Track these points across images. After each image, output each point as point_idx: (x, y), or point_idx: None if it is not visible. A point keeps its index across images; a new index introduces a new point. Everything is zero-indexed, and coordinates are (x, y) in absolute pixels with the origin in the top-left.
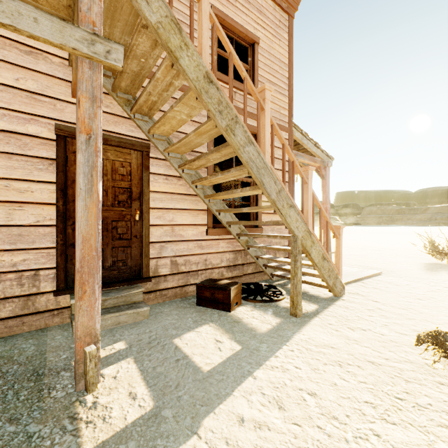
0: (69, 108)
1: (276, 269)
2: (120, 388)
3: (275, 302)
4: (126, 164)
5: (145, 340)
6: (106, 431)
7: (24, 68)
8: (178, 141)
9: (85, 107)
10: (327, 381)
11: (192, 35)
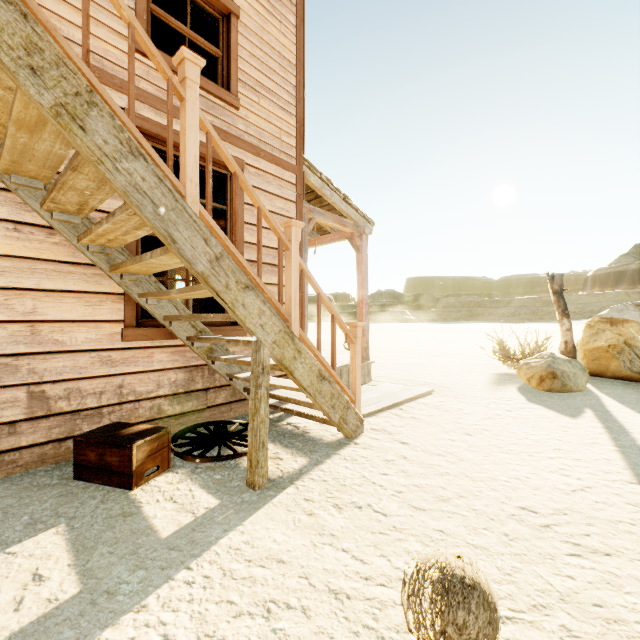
0: None
1: None
2: None
3: (238, 457)
4: None
5: None
6: None
7: None
8: (3, 146)
9: None
10: None
11: None
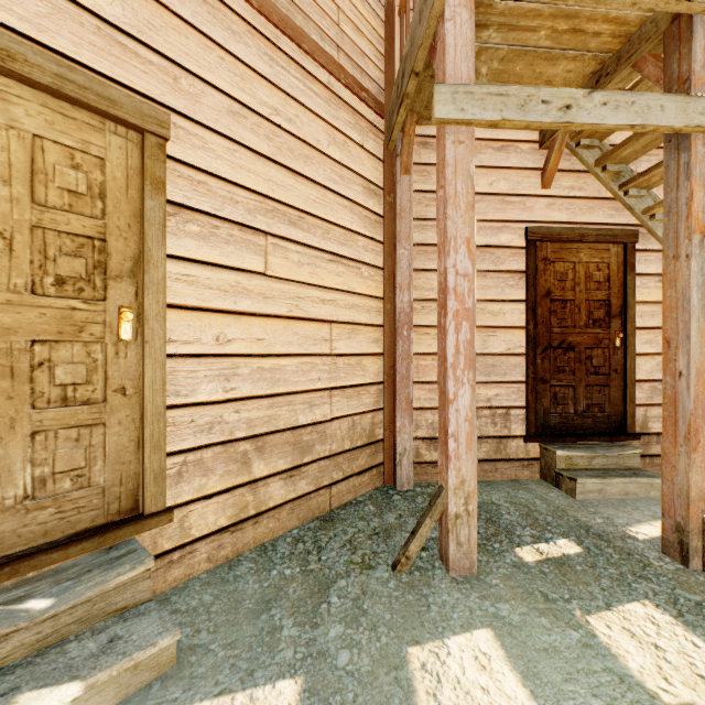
0: (538, 203)
1: None
2: None
3: None
4: (602, 265)
5: None
6: None
7: (496, 169)
8: None
9: (697, 198)
10: None
11: None
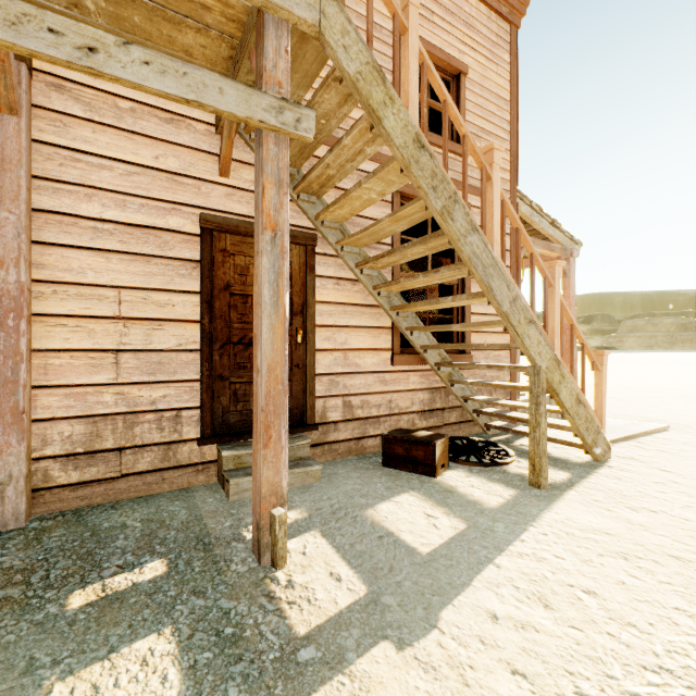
0: (216, 190)
1: (492, 418)
2: (315, 566)
3: (500, 465)
4: None
5: (327, 509)
6: (316, 615)
7: (164, 142)
8: (362, 230)
9: (270, 195)
10: (610, 578)
11: (396, 83)
